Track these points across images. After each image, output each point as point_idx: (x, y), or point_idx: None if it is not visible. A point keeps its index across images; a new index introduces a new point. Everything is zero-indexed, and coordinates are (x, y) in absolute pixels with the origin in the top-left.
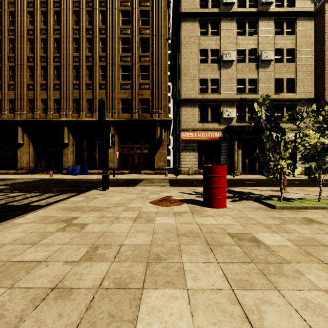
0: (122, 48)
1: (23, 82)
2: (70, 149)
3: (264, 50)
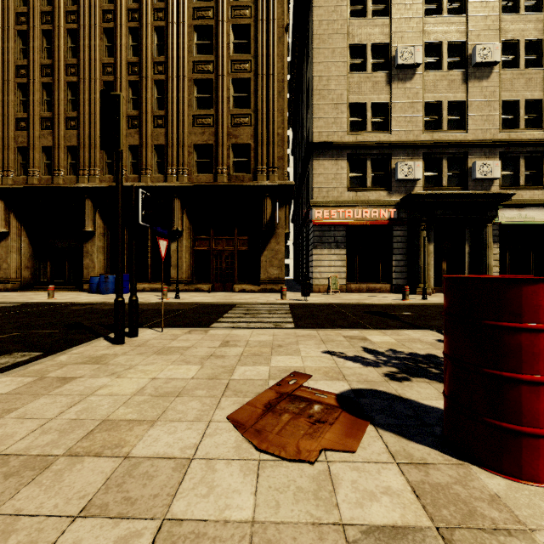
0: (197, 47)
1: (7, 115)
2: (98, 244)
3: (480, 44)
